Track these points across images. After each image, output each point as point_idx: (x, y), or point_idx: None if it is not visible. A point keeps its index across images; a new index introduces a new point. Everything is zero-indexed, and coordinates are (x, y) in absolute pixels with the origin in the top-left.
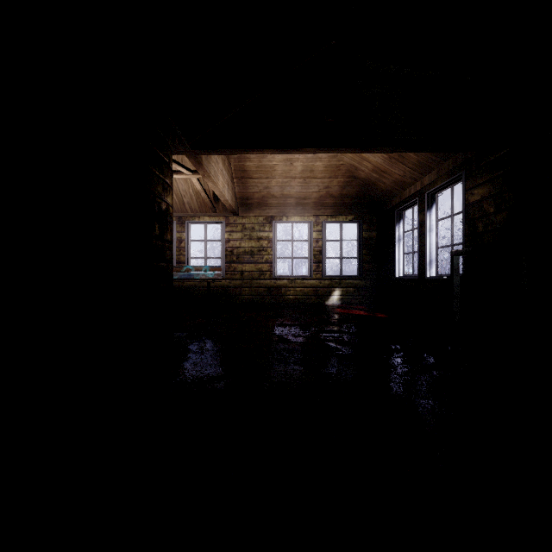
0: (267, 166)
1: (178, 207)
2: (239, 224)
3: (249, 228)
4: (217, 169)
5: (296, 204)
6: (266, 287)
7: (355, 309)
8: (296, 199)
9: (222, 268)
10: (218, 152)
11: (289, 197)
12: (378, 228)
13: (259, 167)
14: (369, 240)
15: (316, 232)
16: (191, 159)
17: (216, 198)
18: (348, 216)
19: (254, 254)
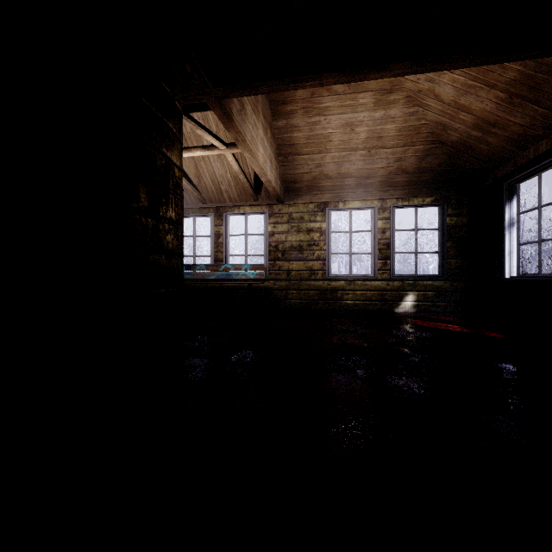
0: (320, 136)
1: (215, 196)
2: (285, 214)
3: (297, 219)
4: (256, 135)
5: (356, 186)
6: (317, 290)
7: (443, 321)
8: (356, 179)
9: (264, 267)
10: (252, 89)
11: (347, 176)
12: (470, 211)
13: (309, 139)
14: (456, 228)
15: (381, 220)
16: (217, 110)
17: (258, 183)
18: (425, 197)
19: (303, 249)
